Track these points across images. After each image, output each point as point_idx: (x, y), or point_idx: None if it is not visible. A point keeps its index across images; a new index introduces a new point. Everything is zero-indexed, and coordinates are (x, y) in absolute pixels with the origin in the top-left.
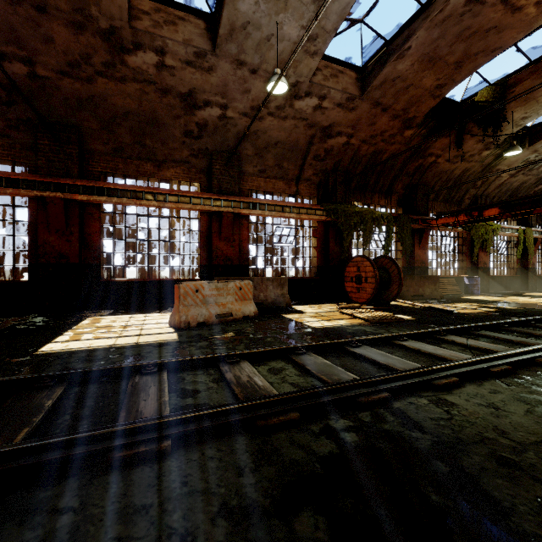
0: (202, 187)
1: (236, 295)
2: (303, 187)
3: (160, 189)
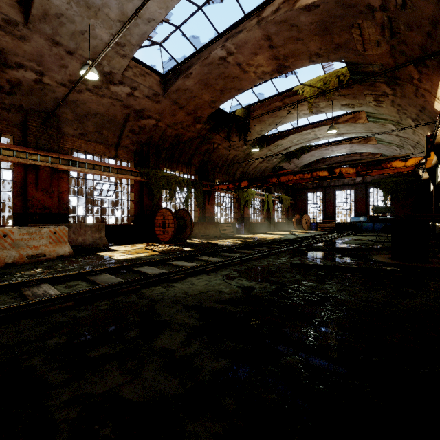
0: (16, 140)
1: (51, 238)
2: (122, 152)
3: None
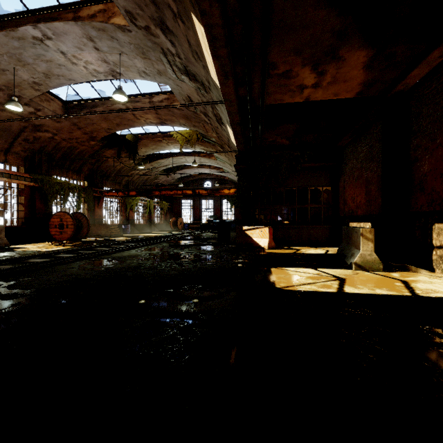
0: None
1: None
2: (12, 158)
3: None
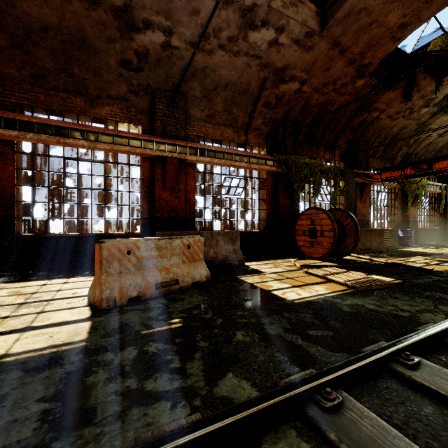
0: (144, 130)
1: (183, 255)
2: (252, 137)
3: (91, 126)
